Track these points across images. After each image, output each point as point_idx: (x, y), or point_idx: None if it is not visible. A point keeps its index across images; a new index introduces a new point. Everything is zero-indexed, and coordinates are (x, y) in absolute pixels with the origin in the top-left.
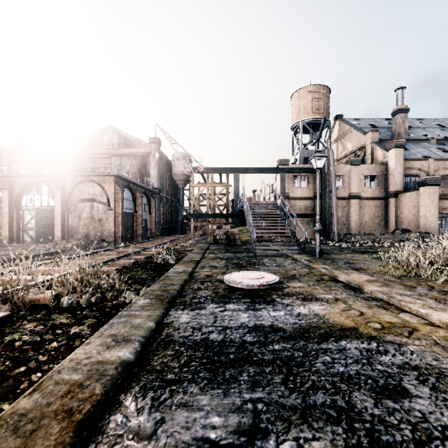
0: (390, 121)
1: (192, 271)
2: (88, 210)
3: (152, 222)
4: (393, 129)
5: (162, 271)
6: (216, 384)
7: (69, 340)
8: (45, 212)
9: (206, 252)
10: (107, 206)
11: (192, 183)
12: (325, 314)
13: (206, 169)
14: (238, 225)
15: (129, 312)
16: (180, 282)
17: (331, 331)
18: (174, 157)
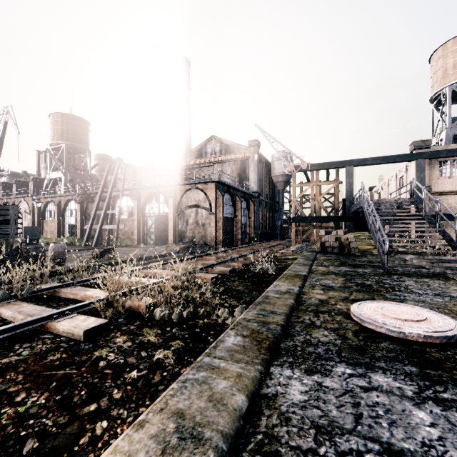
0: None
1: (298, 292)
2: (194, 215)
3: (251, 226)
4: None
5: (261, 284)
6: None
7: (150, 370)
8: (162, 218)
9: (313, 263)
10: (209, 212)
11: (294, 183)
12: None
13: (310, 166)
14: (351, 229)
15: (212, 360)
16: (284, 310)
17: None
18: (273, 158)
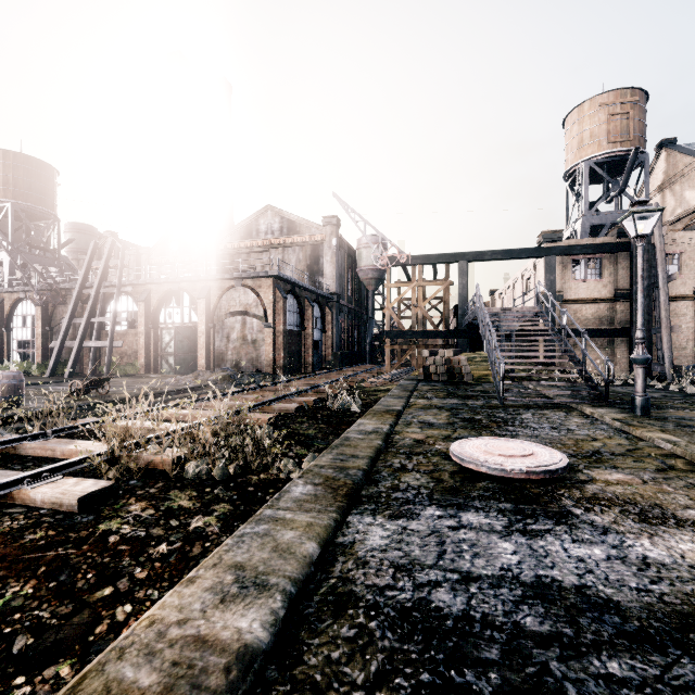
0: None
1: (389, 432)
2: (239, 327)
3: (327, 344)
4: None
5: (340, 425)
6: None
7: (186, 542)
8: (187, 331)
9: (411, 395)
10: (264, 322)
11: (388, 281)
12: None
13: (411, 259)
14: (465, 349)
15: (275, 512)
16: (368, 453)
17: None
18: (360, 244)
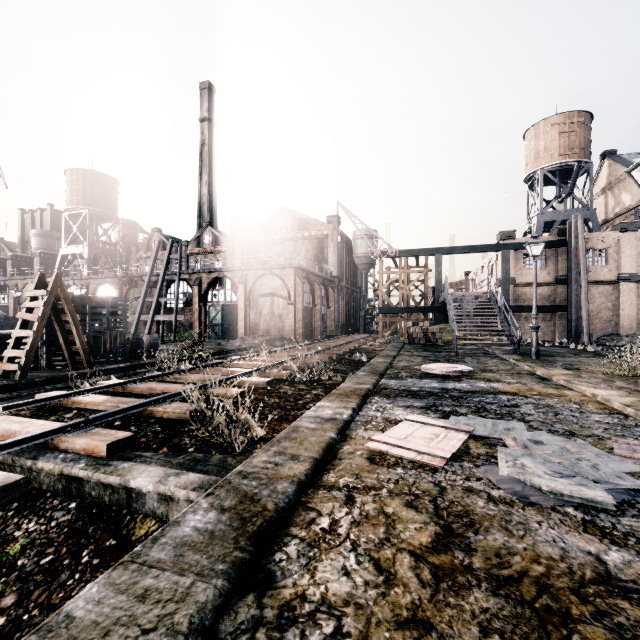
0: None
1: (391, 362)
2: (269, 305)
3: (330, 318)
4: None
5: (358, 367)
6: (416, 398)
7: (315, 395)
8: (229, 308)
9: (400, 350)
10: (287, 301)
11: (381, 269)
12: (499, 387)
13: (398, 252)
14: (440, 321)
15: (357, 376)
16: (383, 367)
17: (496, 392)
18: (355, 236)
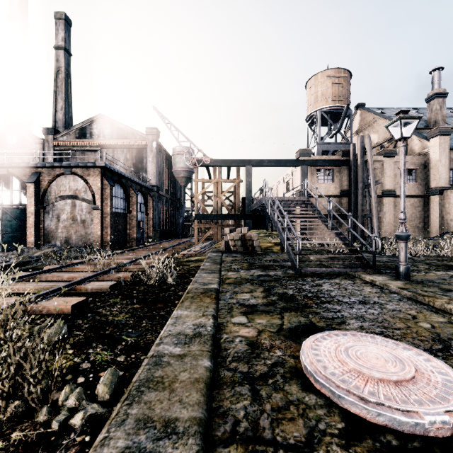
0: (418, 110)
1: (214, 331)
2: (69, 209)
3: (149, 224)
4: (428, 117)
5: (156, 303)
6: None
7: None
8: (15, 212)
9: (221, 267)
10: (92, 205)
11: (196, 177)
12: None
13: (213, 161)
14: (251, 227)
15: None
16: (194, 407)
17: None
18: (175, 152)
